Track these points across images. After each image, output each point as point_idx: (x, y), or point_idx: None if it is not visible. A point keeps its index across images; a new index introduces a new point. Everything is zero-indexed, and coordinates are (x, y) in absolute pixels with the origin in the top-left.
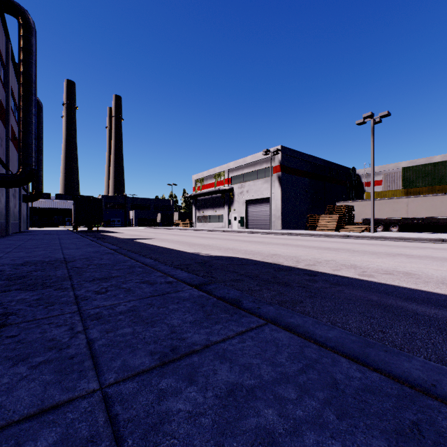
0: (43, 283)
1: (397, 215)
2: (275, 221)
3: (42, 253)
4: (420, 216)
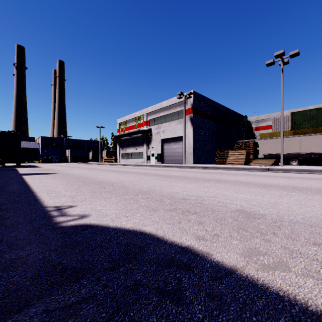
0: None
1: (291, 151)
2: (188, 156)
3: None
4: (311, 151)
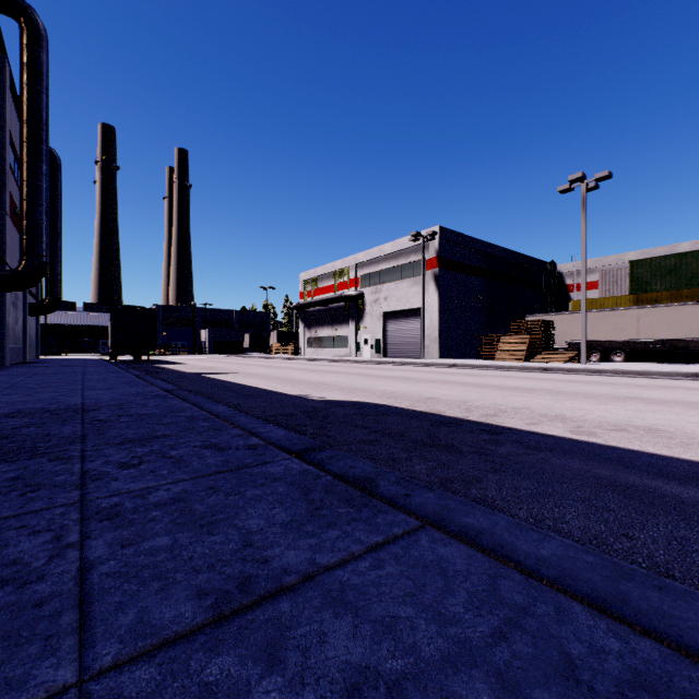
0: (34, 448)
1: (621, 336)
2: (430, 345)
3: (49, 396)
4: (658, 337)
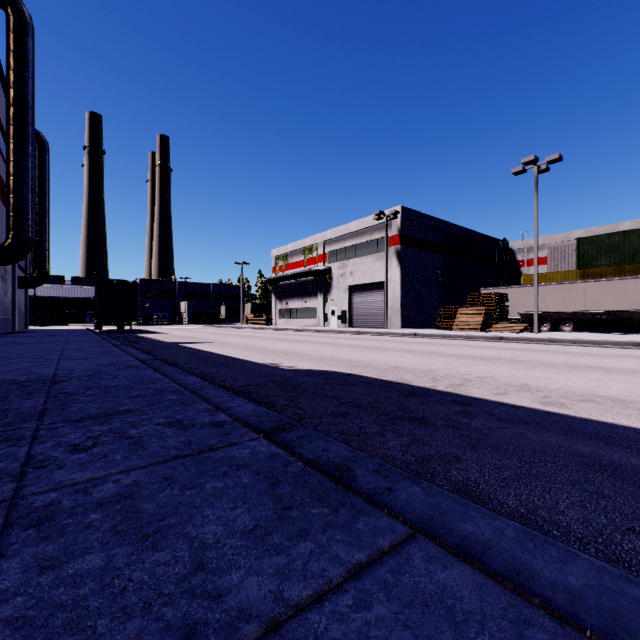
0: None
1: (569, 307)
2: (392, 316)
3: (24, 366)
4: (603, 308)
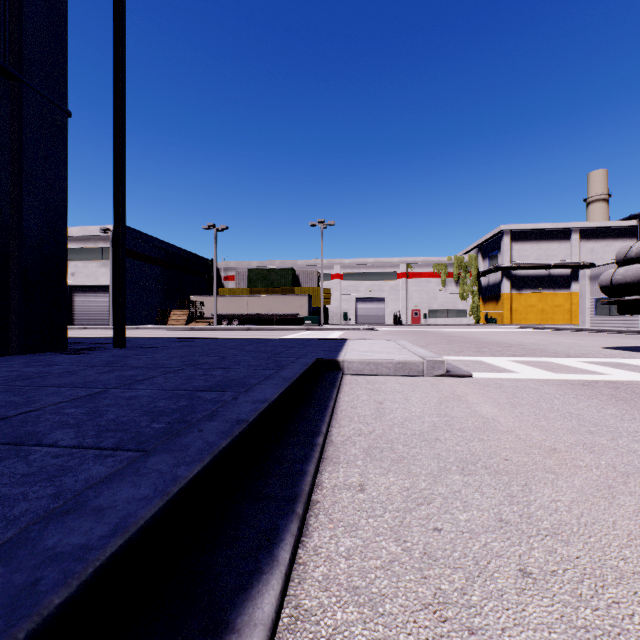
0: None
1: (241, 311)
2: None
3: None
4: (256, 312)
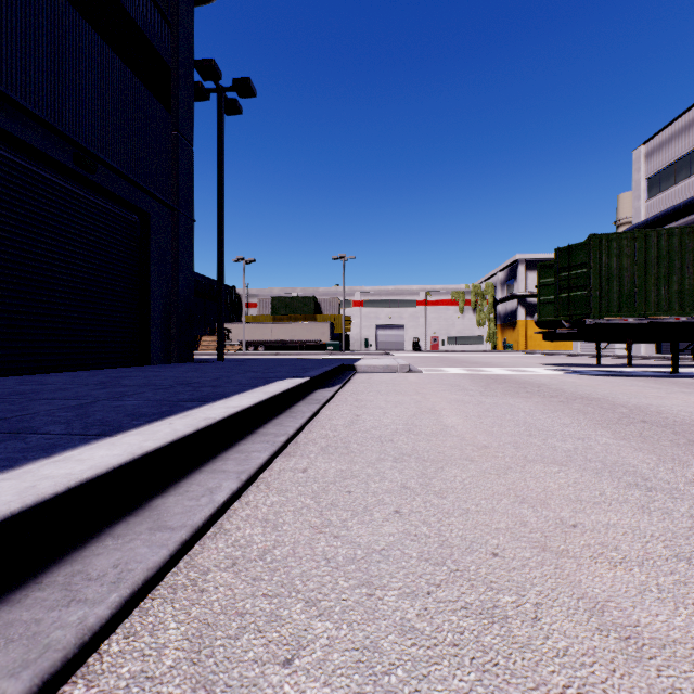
0: None
1: (265, 338)
2: None
3: None
4: (280, 339)
